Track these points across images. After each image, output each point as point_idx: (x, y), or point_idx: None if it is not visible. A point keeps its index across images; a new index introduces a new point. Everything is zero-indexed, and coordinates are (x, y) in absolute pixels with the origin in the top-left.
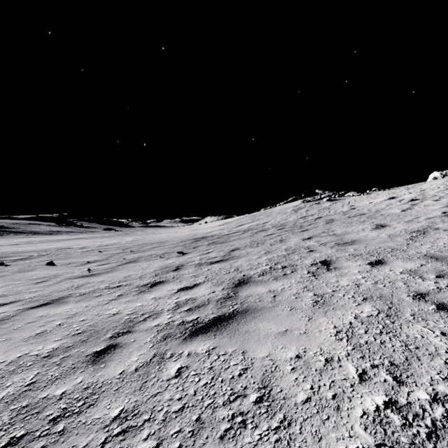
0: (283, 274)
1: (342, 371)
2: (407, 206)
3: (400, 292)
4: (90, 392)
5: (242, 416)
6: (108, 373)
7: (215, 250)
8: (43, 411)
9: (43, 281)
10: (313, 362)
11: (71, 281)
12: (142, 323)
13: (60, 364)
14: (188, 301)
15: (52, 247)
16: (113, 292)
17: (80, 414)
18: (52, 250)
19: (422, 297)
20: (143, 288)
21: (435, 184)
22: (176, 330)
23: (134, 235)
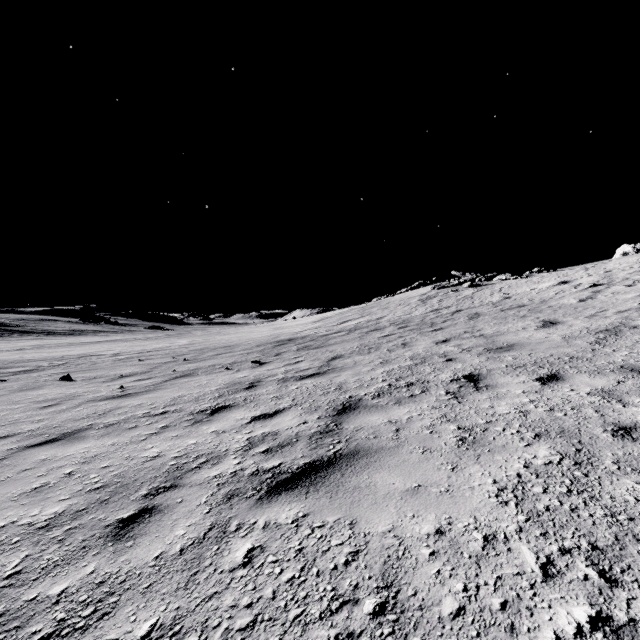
0: (410, 396)
1: (513, 559)
2: (587, 294)
3: (590, 424)
4: (106, 590)
5: (352, 639)
6: (136, 557)
7: (308, 358)
8: (26, 626)
9: (52, 405)
10: (464, 542)
11: (94, 405)
12: (195, 471)
13: (63, 540)
14: (266, 437)
15: (72, 353)
16: (155, 423)
17: (85, 632)
18: (71, 358)
19: (627, 434)
20: (200, 415)
21: (626, 262)
22: (247, 483)
23: (190, 336)
